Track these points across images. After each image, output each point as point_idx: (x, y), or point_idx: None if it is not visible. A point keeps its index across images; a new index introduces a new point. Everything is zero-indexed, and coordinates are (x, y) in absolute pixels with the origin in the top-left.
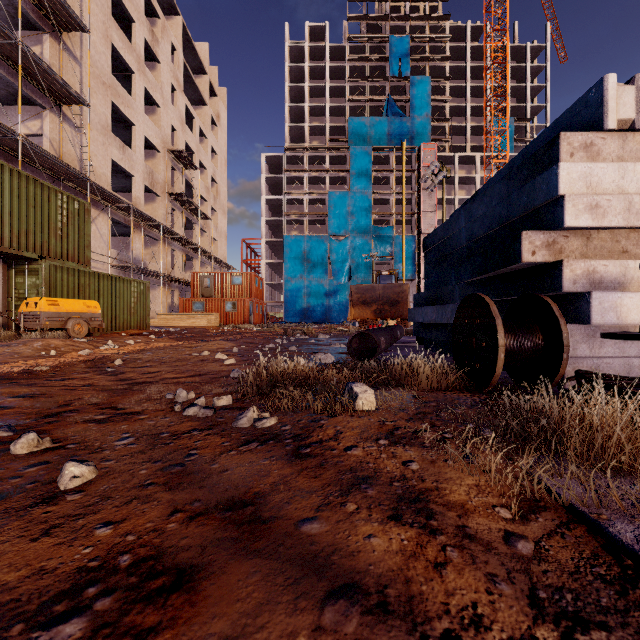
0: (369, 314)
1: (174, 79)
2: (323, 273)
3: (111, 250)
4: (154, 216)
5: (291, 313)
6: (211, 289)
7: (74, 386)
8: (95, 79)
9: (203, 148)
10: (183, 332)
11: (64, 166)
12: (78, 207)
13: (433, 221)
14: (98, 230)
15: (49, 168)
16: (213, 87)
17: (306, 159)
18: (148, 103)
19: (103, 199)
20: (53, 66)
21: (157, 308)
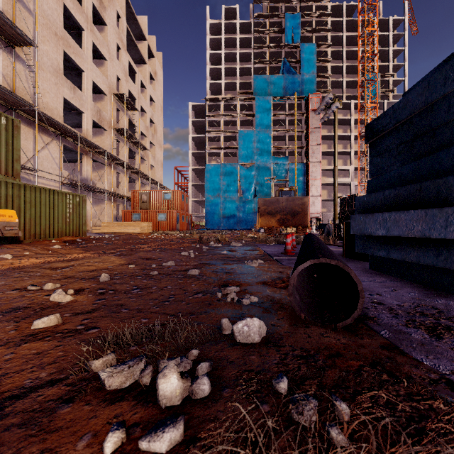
0: (274, 223)
1: (119, 40)
2: (235, 192)
3: (63, 171)
4: (102, 146)
5: (211, 222)
6: (147, 203)
7: None
8: (48, 30)
9: (143, 96)
10: (113, 238)
11: (11, 95)
12: (6, 123)
13: (318, 152)
14: (50, 154)
15: (0, 98)
16: (151, 51)
17: (222, 107)
18: (98, 57)
19: (54, 128)
20: (6, 13)
21: (105, 218)
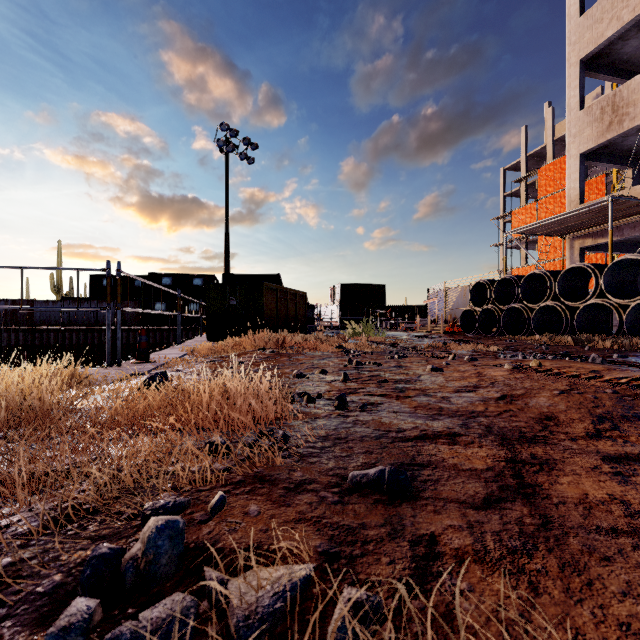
0: None
1: None
2: None
3: None
4: None
5: None
6: None
7: (602, 431)
8: None
9: None
10: None
11: None
12: None
13: None
14: None
15: None
16: None
17: None
18: None
19: None
20: None
21: None
